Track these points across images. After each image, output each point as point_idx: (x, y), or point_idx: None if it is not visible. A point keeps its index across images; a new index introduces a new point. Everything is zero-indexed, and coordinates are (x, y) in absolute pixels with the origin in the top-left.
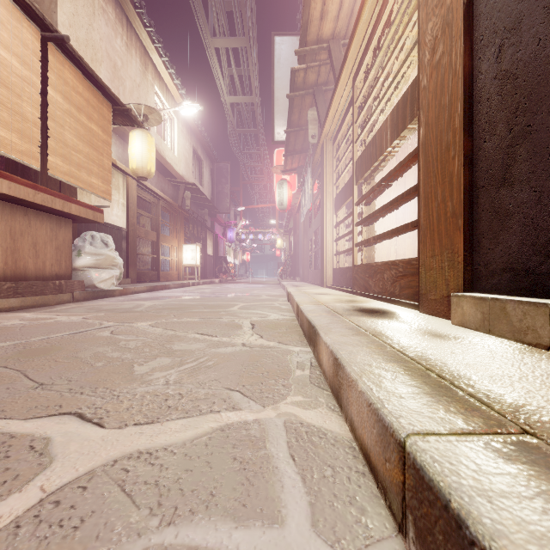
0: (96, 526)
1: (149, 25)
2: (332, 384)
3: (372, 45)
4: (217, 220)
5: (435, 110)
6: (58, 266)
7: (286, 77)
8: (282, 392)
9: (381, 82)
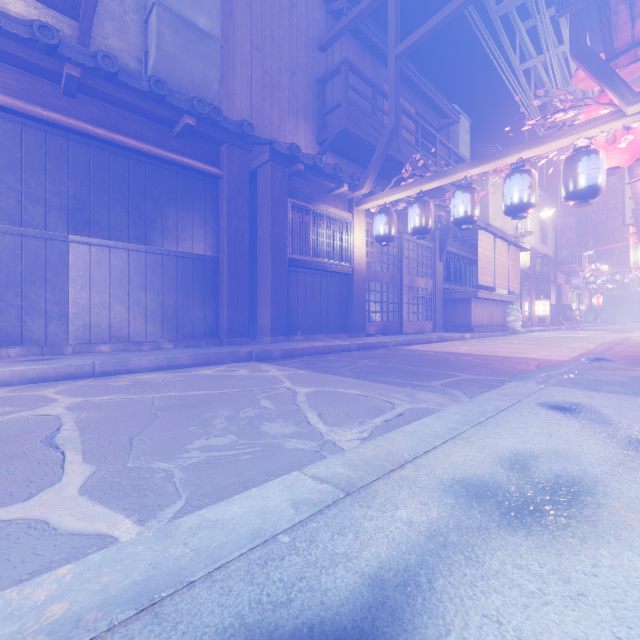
0: (585, 344)
1: None
2: None
3: None
4: (559, 269)
5: None
6: (503, 321)
7: None
8: None
9: None
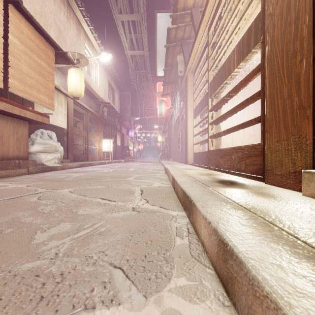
0: None
1: (81, 6)
2: (215, 263)
3: (222, 3)
4: (123, 125)
5: (281, 28)
6: (18, 151)
7: (164, 38)
8: (165, 270)
9: (229, 26)
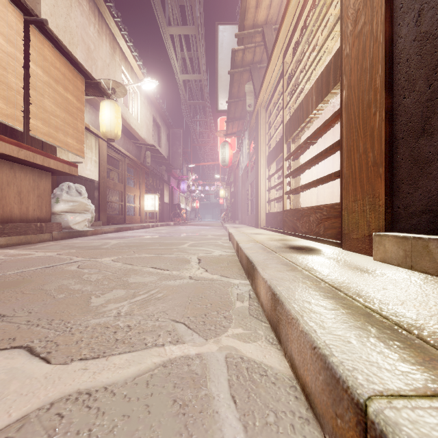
0: None
1: (117, 16)
2: (270, 317)
3: (299, 26)
4: (173, 175)
5: (357, 73)
6: (39, 211)
7: (228, 58)
8: (223, 324)
9: (307, 56)
